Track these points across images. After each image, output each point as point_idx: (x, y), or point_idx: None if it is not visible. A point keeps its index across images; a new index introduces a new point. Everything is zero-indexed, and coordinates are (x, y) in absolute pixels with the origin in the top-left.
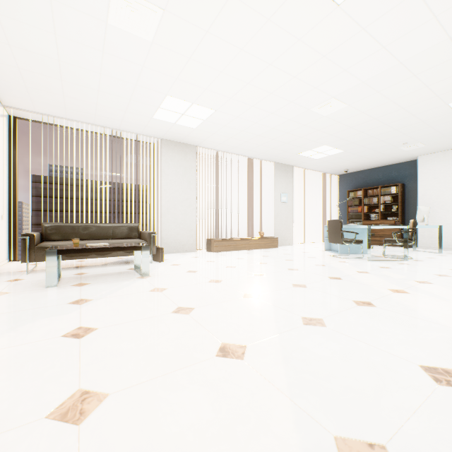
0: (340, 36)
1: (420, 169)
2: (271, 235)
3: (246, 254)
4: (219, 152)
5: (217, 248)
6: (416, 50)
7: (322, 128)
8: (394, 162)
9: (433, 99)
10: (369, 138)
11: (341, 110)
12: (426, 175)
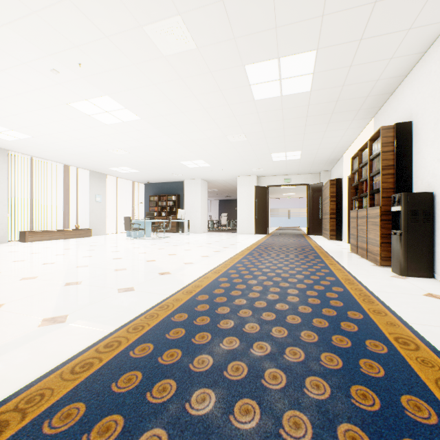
0: (113, 132)
1: (186, 187)
2: (87, 227)
3: (62, 241)
4: (34, 157)
5: (32, 239)
6: (150, 143)
7: (120, 159)
8: (174, 180)
9: (171, 159)
10: (152, 168)
11: (127, 154)
12: (188, 191)
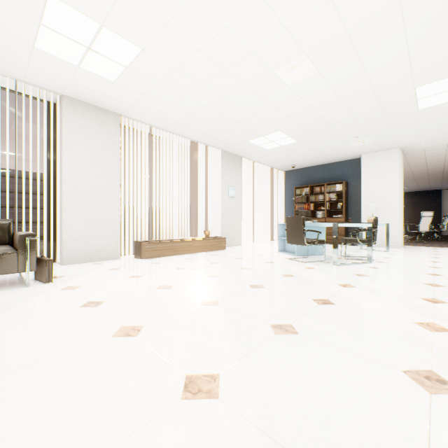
0: None
1: (363, 167)
2: (218, 234)
3: (189, 261)
4: (153, 128)
5: (149, 254)
6: None
7: (281, 105)
8: (339, 159)
9: (406, 77)
10: (326, 127)
11: (309, 79)
12: (368, 173)
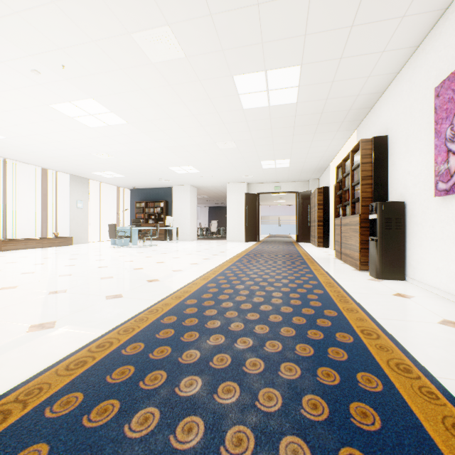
0: (97, 135)
1: (174, 194)
2: (67, 235)
3: (40, 250)
4: (7, 159)
5: (6, 248)
6: (137, 148)
7: (104, 163)
8: (162, 186)
9: (159, 164)
10: (138, 173)
11: (112, 158)
12: (177, 197)
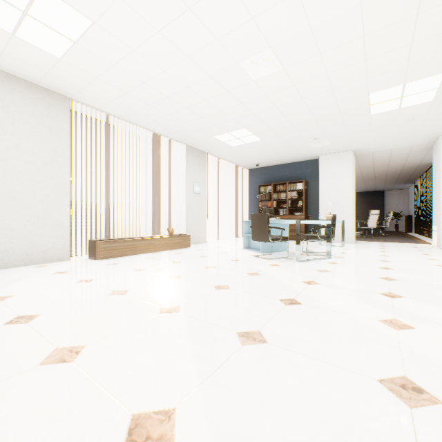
0: None
1: (321, 168)
2: (182, 232)
3: (150, 260)
4: (110, 117)
5: (105, 254)
6: None
7: (247, 100)
8: (299, 159)
9: (361, 82)
10: (289, 126)
11: (274, 75)
12: (326, 173)
